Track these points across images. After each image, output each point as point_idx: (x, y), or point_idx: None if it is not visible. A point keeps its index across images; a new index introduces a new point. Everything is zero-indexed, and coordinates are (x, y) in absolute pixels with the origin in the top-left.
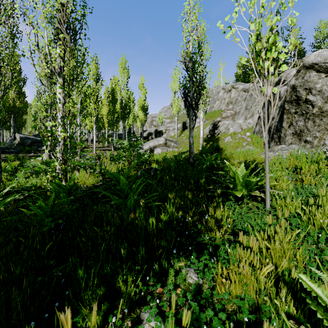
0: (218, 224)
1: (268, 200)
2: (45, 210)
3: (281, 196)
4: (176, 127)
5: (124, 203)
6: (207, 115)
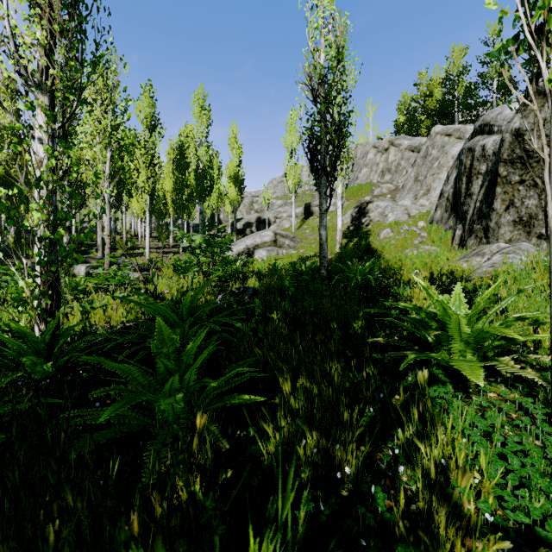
0: (451, 511)
1: None
2: None
3: None
4: (294, 212)
5: (156, 400)
6: (347, 192)
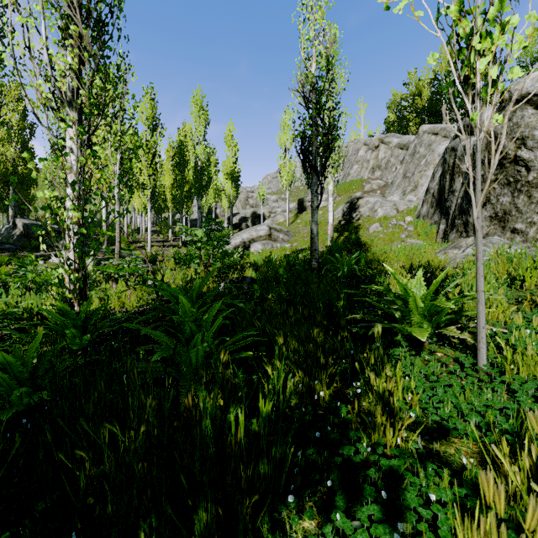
0: (387, 410)
1: (483, 348)
2: (17, 370)
3: (512, 341)
4: (287, 207)
5: (184, 354)
6: (339, 188)
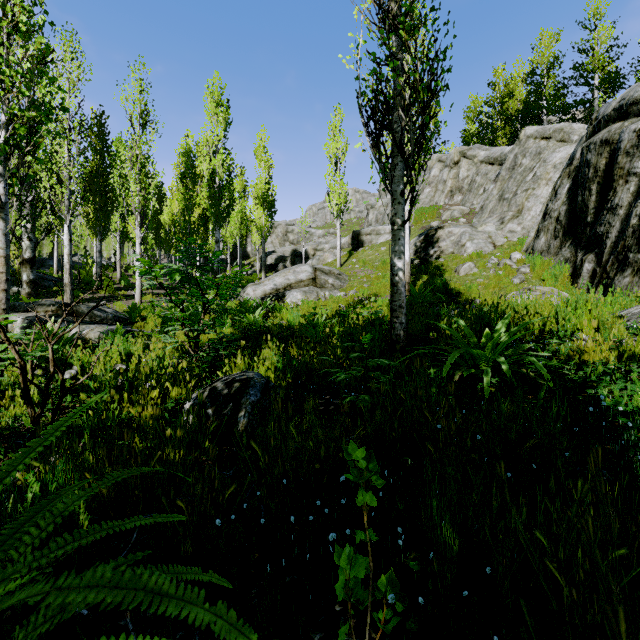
0: None
1: None
2: None
3: None
4: (339, 242)
5: None
6: None
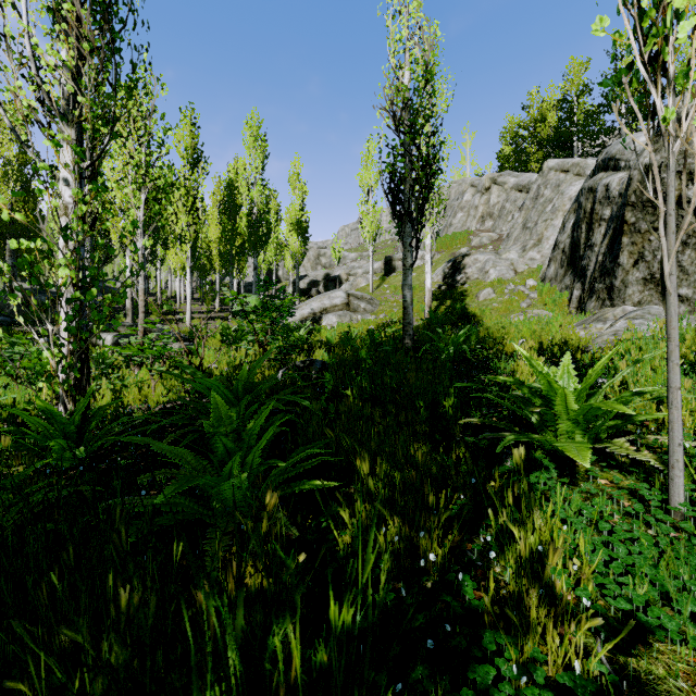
0: (545, 595)
1: (679, 476)
2: None
3: None
4: (371, 268)
5: (214, 485)
6: (438, 243)
